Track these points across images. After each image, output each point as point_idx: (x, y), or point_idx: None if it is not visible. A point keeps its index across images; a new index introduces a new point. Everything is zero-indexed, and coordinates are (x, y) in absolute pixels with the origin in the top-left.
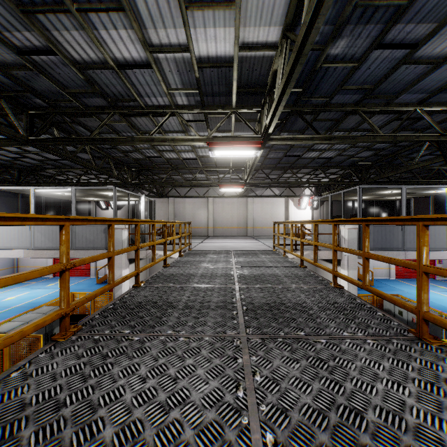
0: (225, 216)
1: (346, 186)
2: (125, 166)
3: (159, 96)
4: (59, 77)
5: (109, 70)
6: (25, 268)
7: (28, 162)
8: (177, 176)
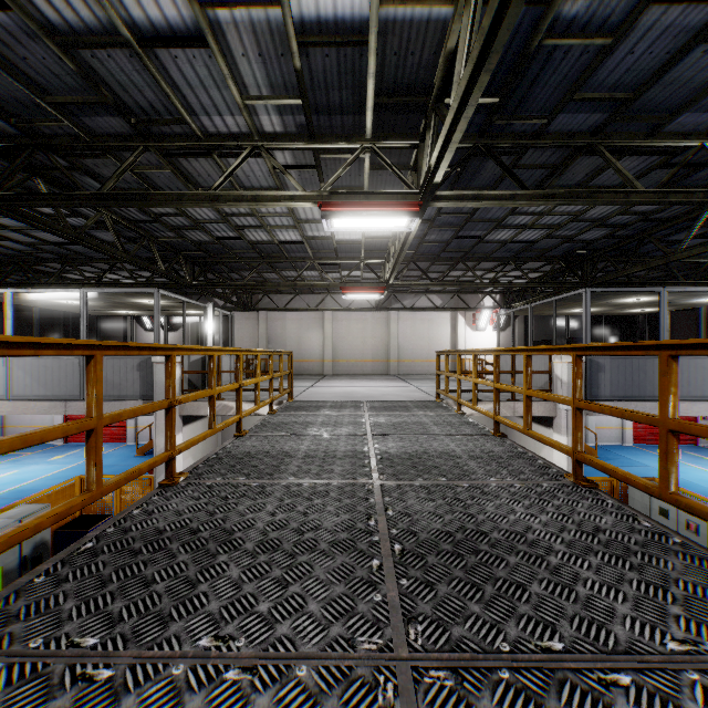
0: (353, 342)
1: (556, 292)
2: (180, 255)
3: (228, 112)
4: (28, 68)
5: (123, 51)
6: (16, 429)
7: (10, 247)
8: (270, 274)
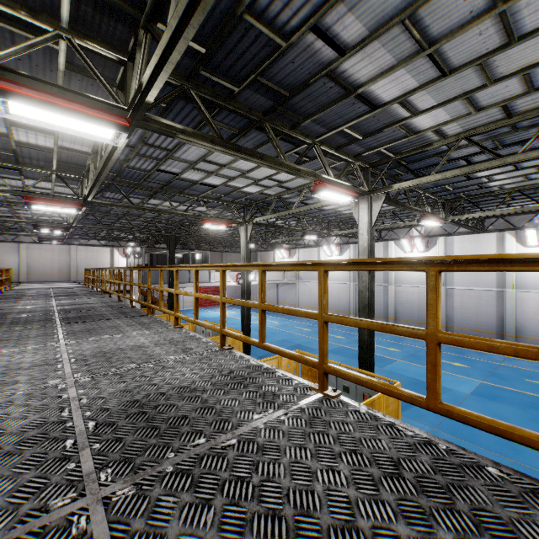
0: (44, 262)
1: (154, 244)
2: None
3: None
4: None
5: None
6: None
7: None
8: None
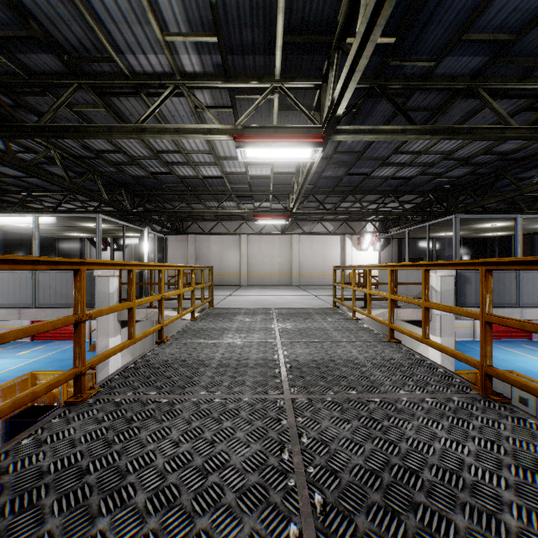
0: (263, 260)
1: (425, 219)
2: (122, 188)
3: (151, 51)
4: None
5: None
6: None
7: None
8: (197, 204)
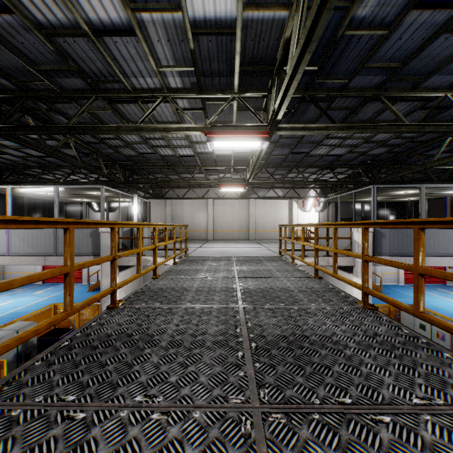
0: (226, 219)
1: (355, 187)
2: (116, 164)
3: (148, 75)
4: (24, 49)
5: (83, 38)
6: (12, 274)
7: (9, 159)
8: (174, 175)
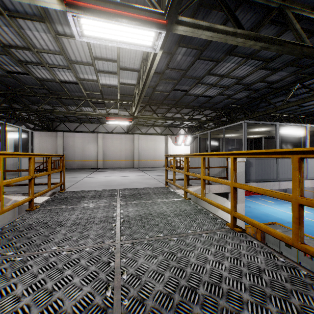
0: (114, 150)
1: (216, 126)
2: None
3: None
4: None
5: None
6: None
7: None
8: (61, 108)
